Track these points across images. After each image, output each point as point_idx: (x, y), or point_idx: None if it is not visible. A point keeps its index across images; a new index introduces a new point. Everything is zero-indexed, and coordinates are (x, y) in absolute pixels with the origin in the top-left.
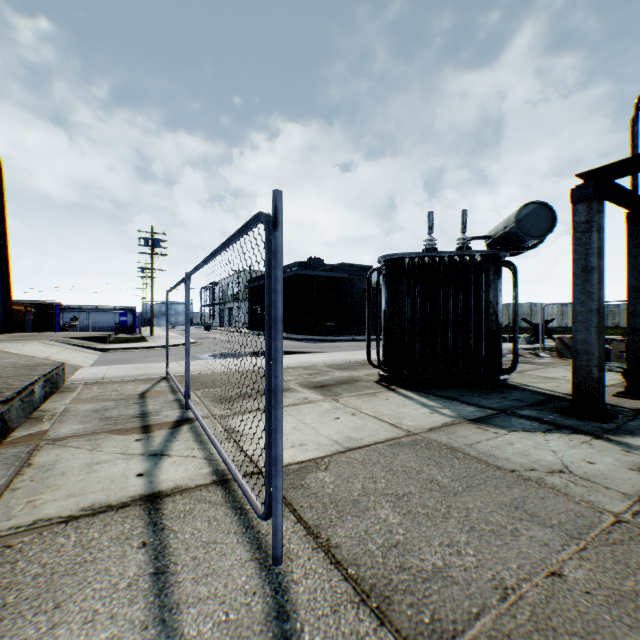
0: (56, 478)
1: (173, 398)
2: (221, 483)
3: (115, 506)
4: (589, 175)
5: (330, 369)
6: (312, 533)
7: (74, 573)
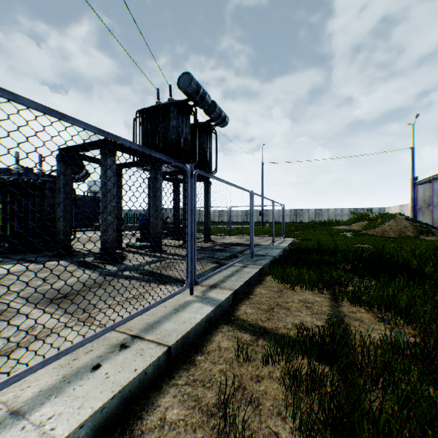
0: None
1: None
2: None
3: None
4: (63, 150)
5: None
6: None
7: None
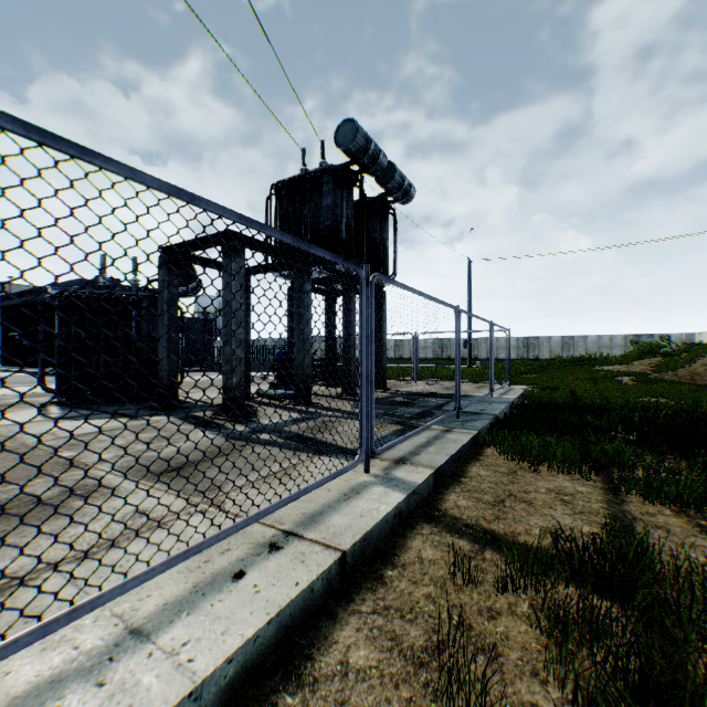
0: None
1: None
2: None
3: None
4: (167, 250)
5: (17, 397)
6: None
7: None
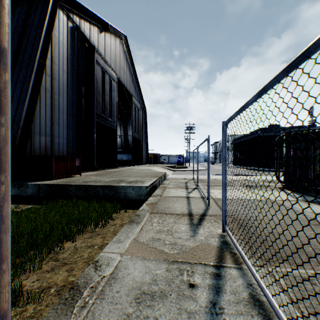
0: (170, 192)
1: (194, 184)
2: (202, 198)
3: (181, 197)
4: None
5: (260, 182)
6: (218, 205)
7: (176, 201)
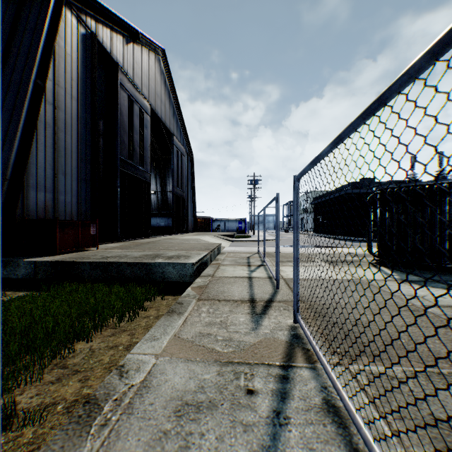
0: (226, 271)
1: (259, 259)
2: (269, 278)
3: (241, 277)
4: None
5: (347, 256)
6: (290, 288)
7: (234, 283)
